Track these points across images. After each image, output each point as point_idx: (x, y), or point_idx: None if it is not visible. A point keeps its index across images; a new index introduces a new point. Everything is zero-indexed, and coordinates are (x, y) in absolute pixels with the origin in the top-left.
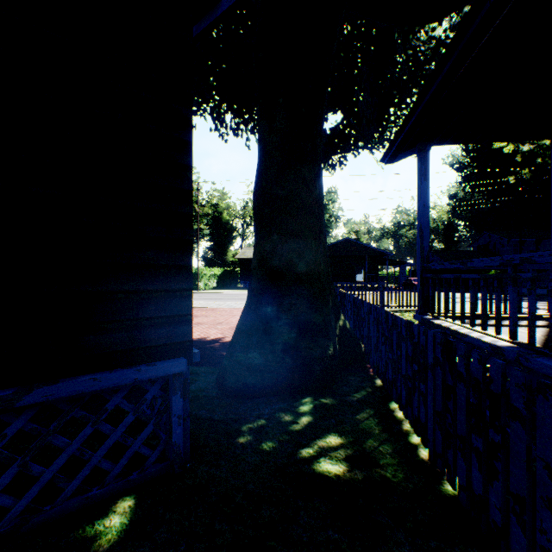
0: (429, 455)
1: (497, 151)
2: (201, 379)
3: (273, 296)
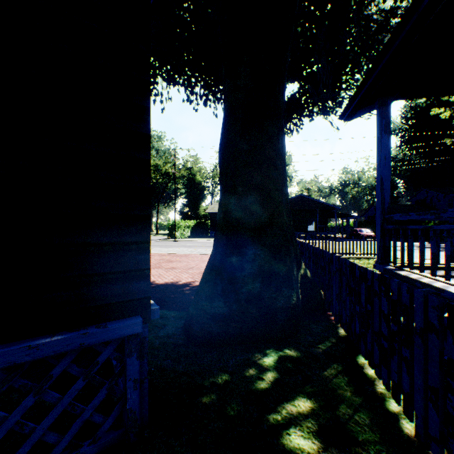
0: (416, 433)
1: (433, 117)
2: (170, 323)
3: (238, 246)
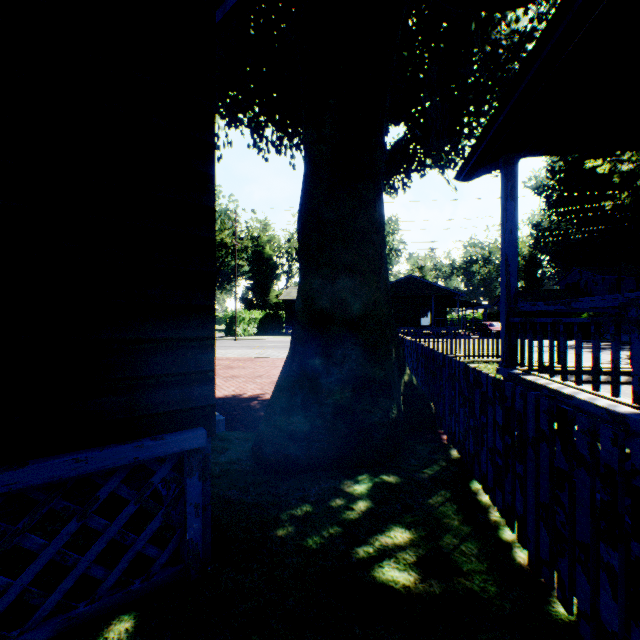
0: (529, 560)
1: (589, 172)
2: (233, 447)
3: (322, 345)
